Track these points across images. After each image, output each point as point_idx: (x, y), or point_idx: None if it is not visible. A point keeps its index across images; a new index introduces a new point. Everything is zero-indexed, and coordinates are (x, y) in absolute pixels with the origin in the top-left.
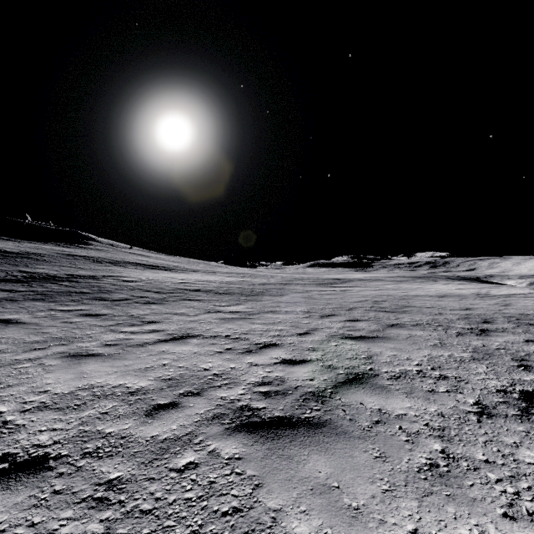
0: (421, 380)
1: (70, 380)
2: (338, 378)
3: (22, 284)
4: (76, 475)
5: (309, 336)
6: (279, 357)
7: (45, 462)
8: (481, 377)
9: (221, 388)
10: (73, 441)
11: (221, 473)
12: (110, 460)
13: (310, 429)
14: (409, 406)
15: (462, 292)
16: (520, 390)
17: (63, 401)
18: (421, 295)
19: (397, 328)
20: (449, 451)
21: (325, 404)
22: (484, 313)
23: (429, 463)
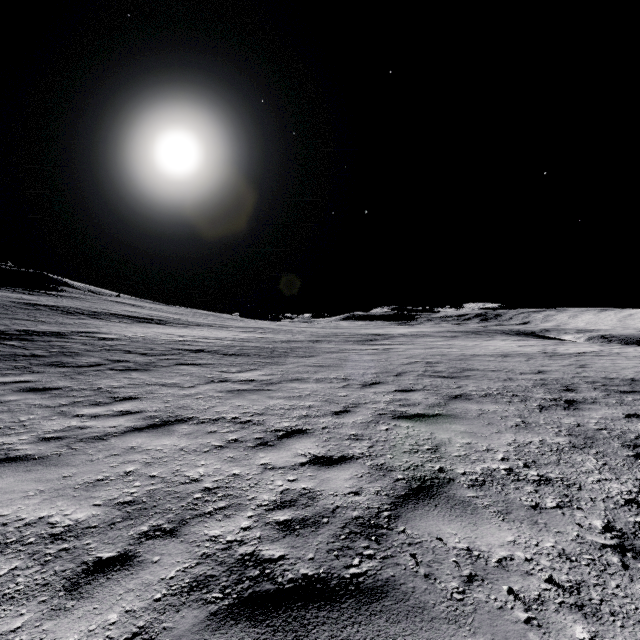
0: (516, 486)
1: None
2: (396, 488)
3: None
4: None
5: (348, 416)
6: (307, 453)
7: None
8: (596, 478)
9: (213, 517)
10: None
11: None
12: None
13: (362, 604)
14: (512, 540)
15: (526, 350)
16: None
17: None
18: (481, 355)
19: (463, 400)
20: None
21: (382, 542)
22: (561, 377)
23: None
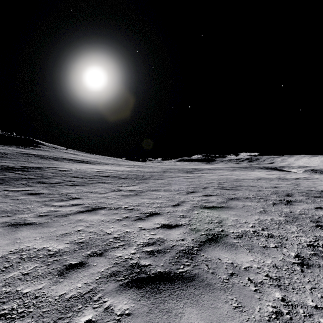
0: (257, 238)
1: (5, 245)
2: (201, 238)
3: None
4: None
5: (179, 207)
6: (160, 223)
7: None
8: (295, 235)
9: (118, 249)
10: None
11: None
12: (21, 321)
13: (184, 282)
14: (252, 260)
15: (270, 176)
16: (322, 244)
17: None
18: (246, 179)
19: (235, 200)
20: (287, 299)
21: (193, 260)
22: (286, 189)
23: (275, 311)
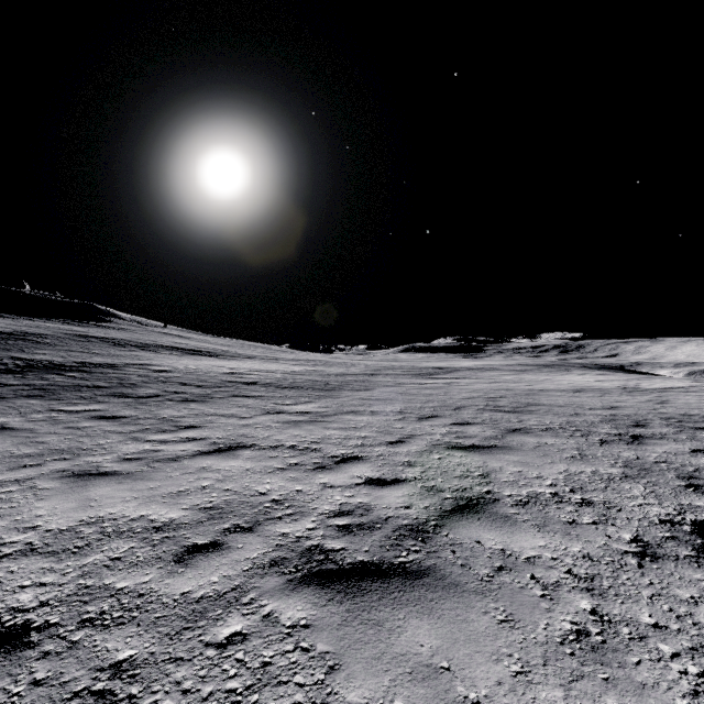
0: (558, 506)
1: (71, 510)
2: (444, 505)
3: (13, 376)
4: (68, 654)
5: (403, 446)
6: (362, 475)
7: (24, 635)
8: (638, 502)
9: (282, 520)
10: (67, 602)
11: (280, 649)
12: (120, 630)
13: (407, 580)
14: (543, 545)
15: (604, 385)
16: (692, 520)
17: (59, 542)
18: (551, 390)
19: (521, 434)
20: (602, 612)
21: (427, 542)
22: (634, 413)
23: (575, 630)
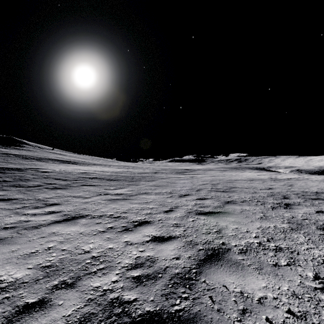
0: (264, 252)
1: None
2: (199, 255)
3: None
4: None
5: (172, 213)
6: (150, 234)
7: None
8: (306, 247)
9: (96, 275)
10: None
11: None
12: None
13: None
14: (265, 286)
15: (262, 177)
16: None
17: None
18: (239, 179)
19: (232, 204)
20: None
21: (192, 289)
22: (281, 191)
23: None
